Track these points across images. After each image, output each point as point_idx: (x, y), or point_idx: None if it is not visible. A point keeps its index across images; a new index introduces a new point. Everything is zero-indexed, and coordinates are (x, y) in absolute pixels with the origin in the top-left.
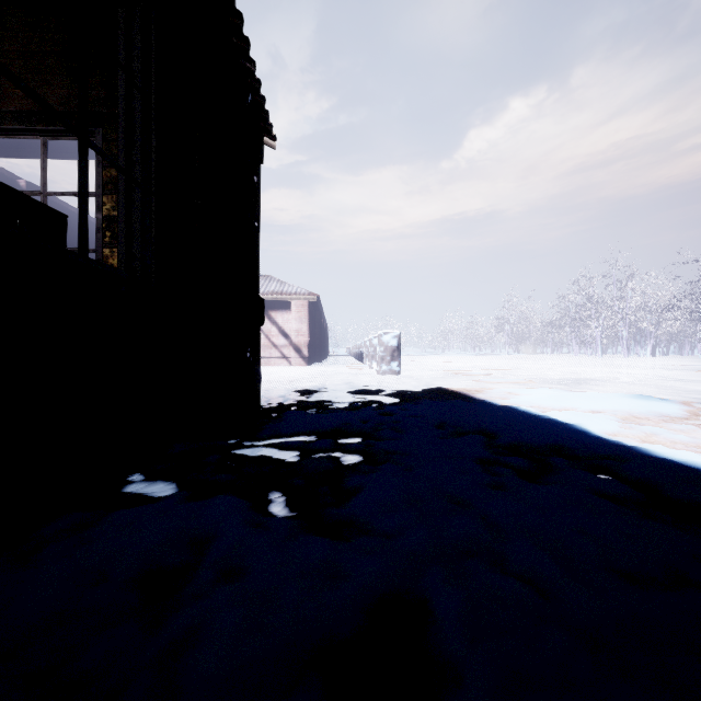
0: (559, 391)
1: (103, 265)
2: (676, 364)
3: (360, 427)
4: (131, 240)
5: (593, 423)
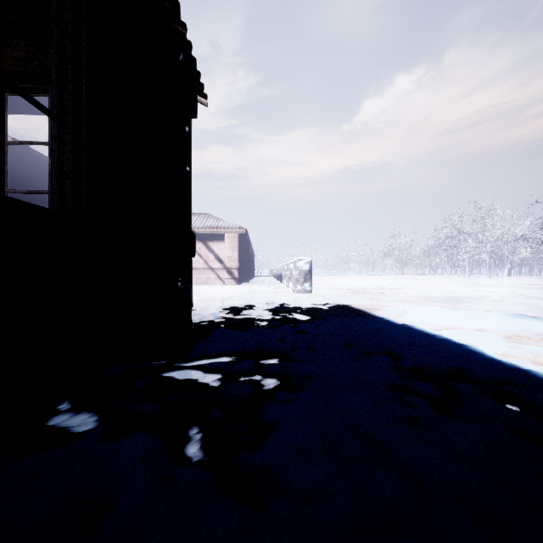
0: (444, 309)
1: (23, 203)
2: (529, 283)
3: (279, 347)
4: (63, 180)
5: (483, 343)
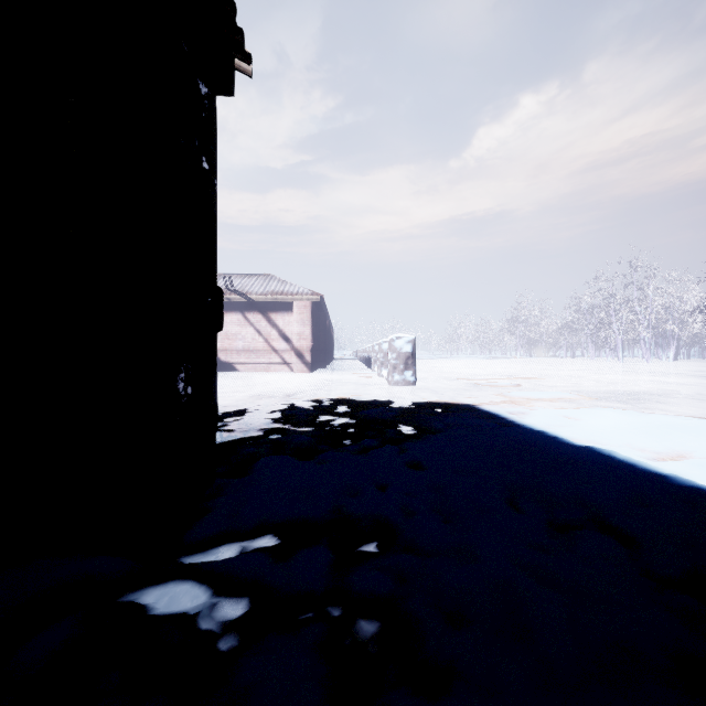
0: (630, 415)
1: None
2: None
3: (378, 508)
4: None
5: None
